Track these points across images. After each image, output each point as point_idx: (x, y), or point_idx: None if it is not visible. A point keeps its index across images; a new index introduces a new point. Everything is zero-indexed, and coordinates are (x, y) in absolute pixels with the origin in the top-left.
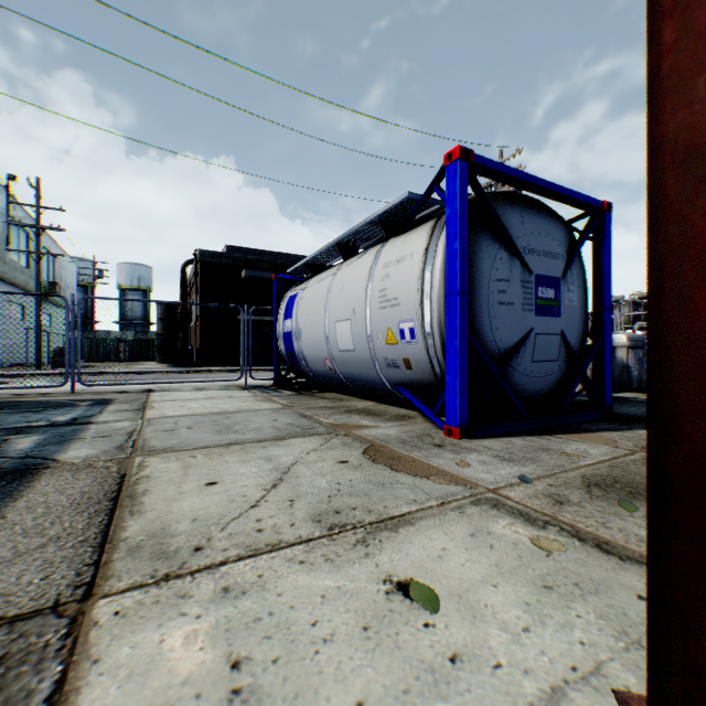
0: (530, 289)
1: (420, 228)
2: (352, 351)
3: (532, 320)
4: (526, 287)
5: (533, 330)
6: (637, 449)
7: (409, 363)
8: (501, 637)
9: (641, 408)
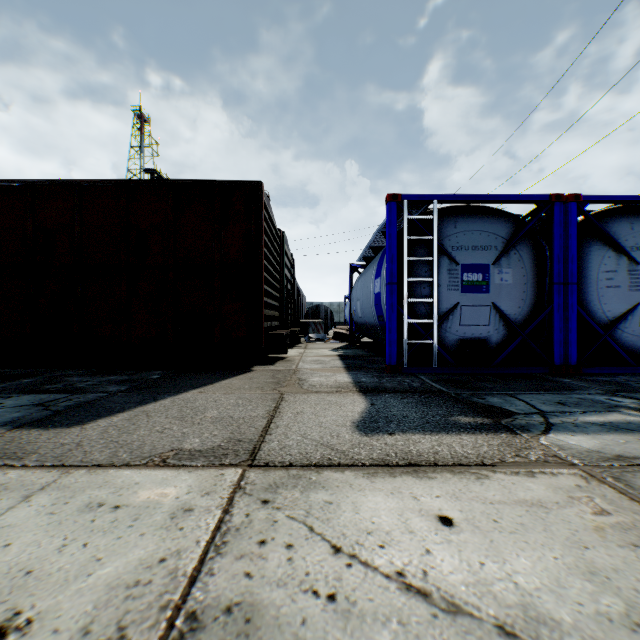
0: None
1: None
2: None
3: None
4: None
5: None
6: None
7: None
8: None
9: None
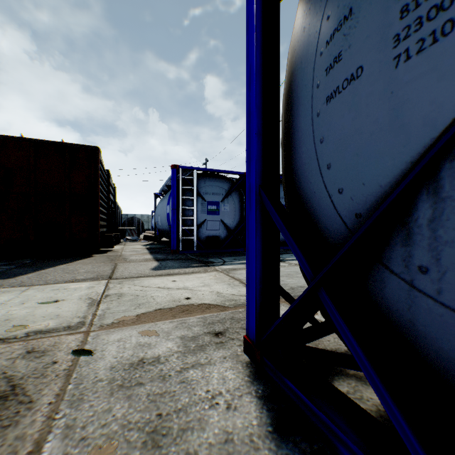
0: None
1: None
2: None
3: None
4: None
5: None
6: None
7: None
8: (15, 309)
9: None
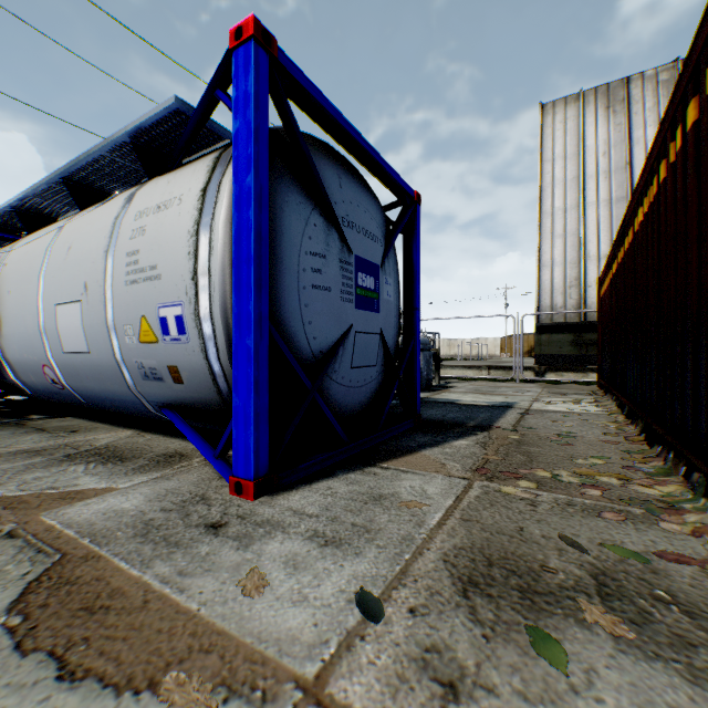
0: (350, 273)
1: (198, 162)
2: (86, 353)
3: (352, 314)
4: (346, 269)
5: (353, 327)
6: (470, 475)
7: (179, 373)
8: None
9: (440, 410)
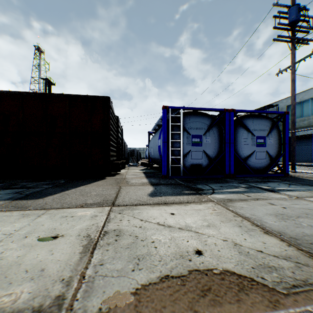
0: None
1: None
2: None
3: None
4: None
5: None
6: None
7: None
8: (13, 246)
9: None
